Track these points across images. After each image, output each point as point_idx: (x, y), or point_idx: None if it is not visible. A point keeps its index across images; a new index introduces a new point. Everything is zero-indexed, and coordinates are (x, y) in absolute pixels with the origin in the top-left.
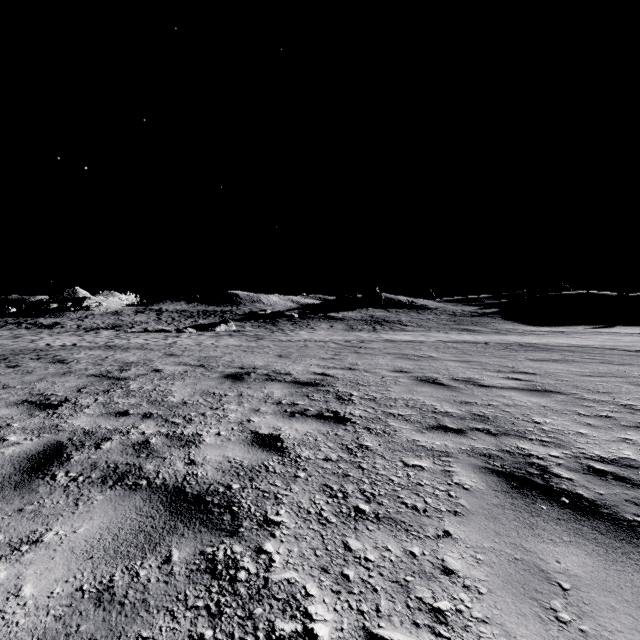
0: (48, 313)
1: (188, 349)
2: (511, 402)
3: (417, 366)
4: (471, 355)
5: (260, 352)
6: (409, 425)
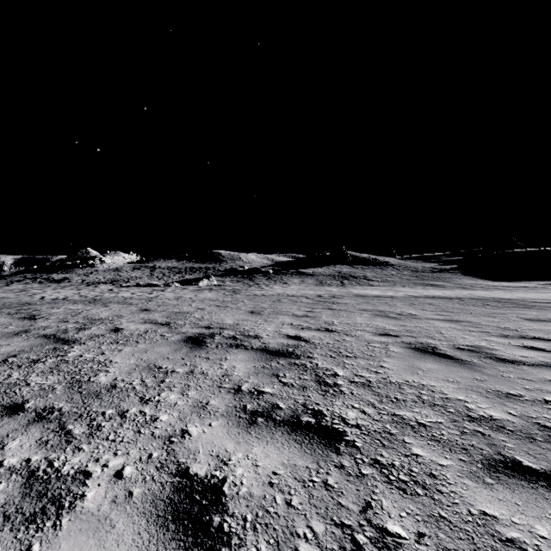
0: (60, 269)
1: (165, 304)
2: None
3: (402, 327)
4: (454, 313)
5: (233, 307)
6: (449, 456)
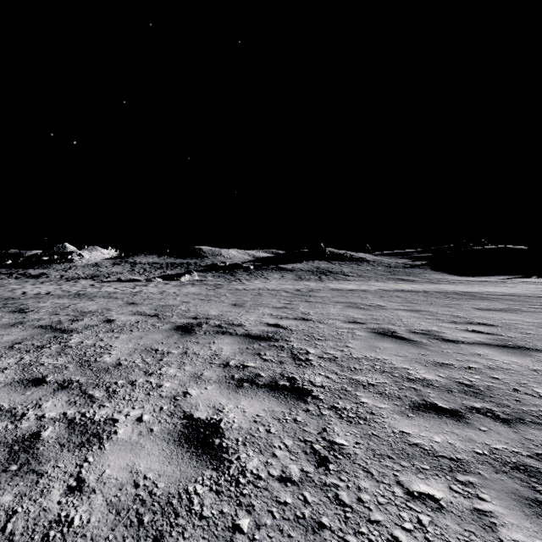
0: (37, 265)
1: (150, 298)
2: (492, 364)
3: (369, 316)
4: (417, 304)
5: (216, 301)
6: (387, 402)
